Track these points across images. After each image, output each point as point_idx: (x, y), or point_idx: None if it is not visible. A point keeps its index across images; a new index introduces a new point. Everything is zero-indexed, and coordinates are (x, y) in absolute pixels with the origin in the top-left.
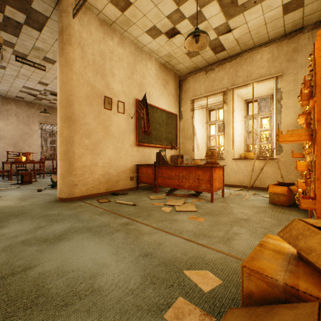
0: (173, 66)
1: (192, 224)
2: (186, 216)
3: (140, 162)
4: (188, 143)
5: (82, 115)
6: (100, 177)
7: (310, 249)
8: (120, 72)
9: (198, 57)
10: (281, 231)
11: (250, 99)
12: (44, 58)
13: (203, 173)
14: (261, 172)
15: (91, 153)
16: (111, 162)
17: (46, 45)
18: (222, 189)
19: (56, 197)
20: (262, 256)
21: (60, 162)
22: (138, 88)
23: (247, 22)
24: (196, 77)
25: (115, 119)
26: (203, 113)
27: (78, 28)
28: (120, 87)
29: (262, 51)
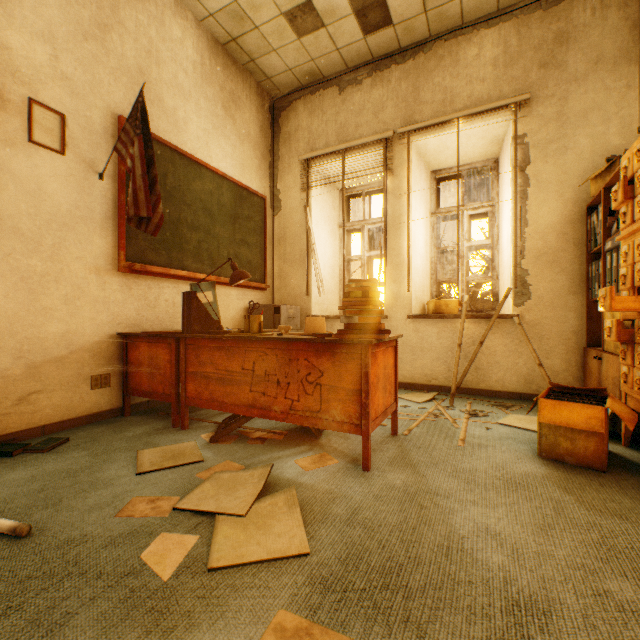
0: (253, 60)
1: None
2: (248, 627)
3: (137, 325)
4: (295, 275)
5: None
6: None
7: None
8: None
9: (320, 36)
10: None
11: (444, 169)
12: None
13: (335, 366)
14: (479, 351)
15: None
16: None
17: None
18: (394, 410)
19: None
20: None
21: None
22: (130, 83)
23: None
24: (315, 103)
25: (14, 165)
26: (333, 199)
27: None
28: (41, 51)
29: (481, 39)
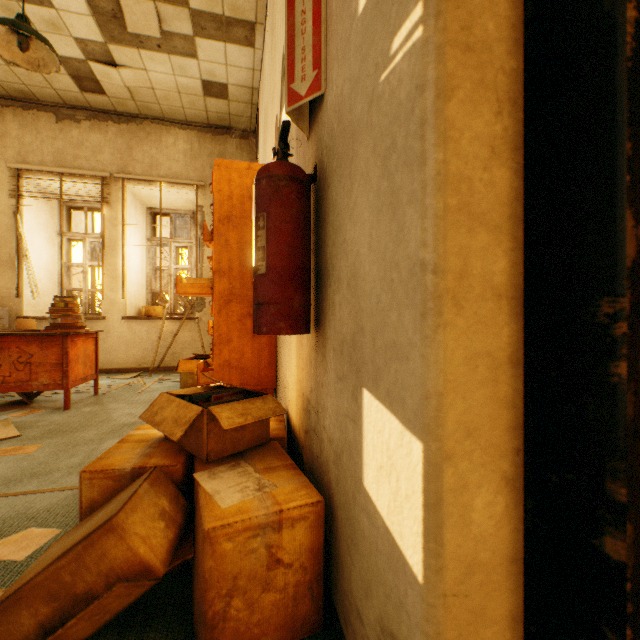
0: None
1: (5, 465)
2: None
3: None
4: (2, 277)
5: None
6: None
7: (164, 419)
8: None
9: (34, 74)
10: (145, 412)
11: (158, 209)
12: None
13: (44, 350)
14: (176, 341)
15: None
16: None
17: None
18: (96, 379)
19: None
20: (118, 452)
21: None
22: None
23: (148, 71)
24: (29, 119)
25: None
26: (51, 209)
27: None
28: None
29: (177, 134)
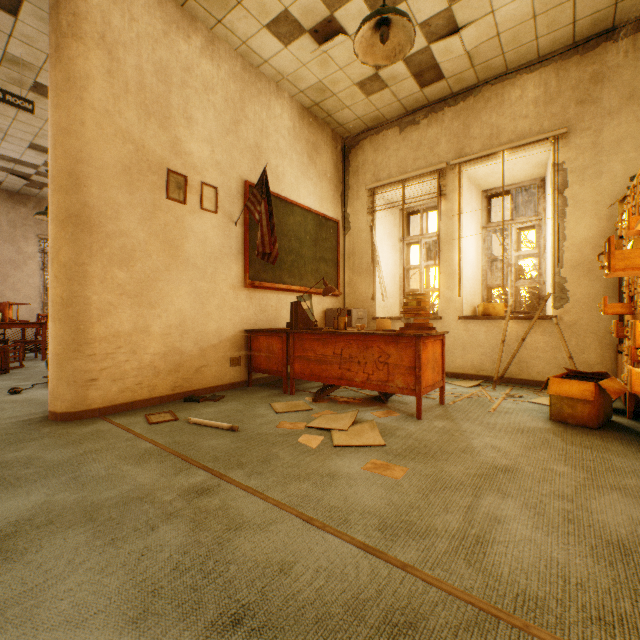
0: (329, 115)
1: (376, 490)
2: (359, 461)
3: (254, 324)
4: (362, 283)
5: (110, 211)
6: (157, 361)
7: None
8: (207, 117)
9: (384, 94)
10: None
11: (494, 189)
12: (35, 86)
13: (398, 351)
14: (521, 347)
15: (132, 304)
16: (185, 325)
17: (34, 53)
18: (441, 386)
19: (47, 410)
20: None
21: (52, 324)
22: (251, 156)
23: (495, 11)
24: (379, 141)
25: (194, 225)
26: (394, 218)
27: (99, 0)
28: (206, 150)
29: (524, 82)
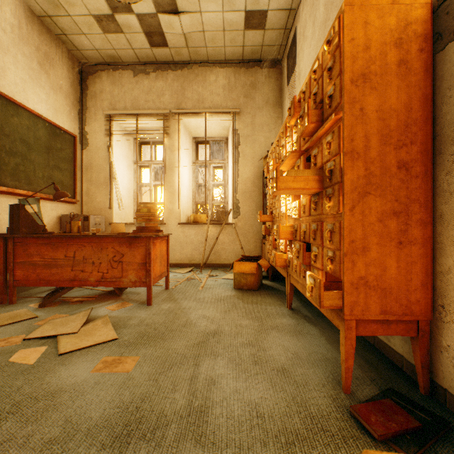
0: (65, 34)
1: (106, 393)
2: (88, 365)
3: None
4: (100, 194)
5: None
6: None
7: None
8: None
9: (120, 37)
10: None
11: (200, 138)
12: None
13: (131, 250)
14: (216, 243)
15: None
16: None
17: None
18: (167, 275)
19: None
20: None
21: None
22: None
23: (202, 12)
24: (116, 77)
25: None
26: (129, 144)
27: None
28: None
29: (218, 72)
